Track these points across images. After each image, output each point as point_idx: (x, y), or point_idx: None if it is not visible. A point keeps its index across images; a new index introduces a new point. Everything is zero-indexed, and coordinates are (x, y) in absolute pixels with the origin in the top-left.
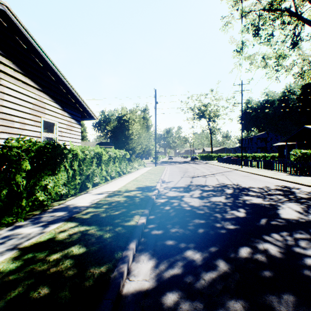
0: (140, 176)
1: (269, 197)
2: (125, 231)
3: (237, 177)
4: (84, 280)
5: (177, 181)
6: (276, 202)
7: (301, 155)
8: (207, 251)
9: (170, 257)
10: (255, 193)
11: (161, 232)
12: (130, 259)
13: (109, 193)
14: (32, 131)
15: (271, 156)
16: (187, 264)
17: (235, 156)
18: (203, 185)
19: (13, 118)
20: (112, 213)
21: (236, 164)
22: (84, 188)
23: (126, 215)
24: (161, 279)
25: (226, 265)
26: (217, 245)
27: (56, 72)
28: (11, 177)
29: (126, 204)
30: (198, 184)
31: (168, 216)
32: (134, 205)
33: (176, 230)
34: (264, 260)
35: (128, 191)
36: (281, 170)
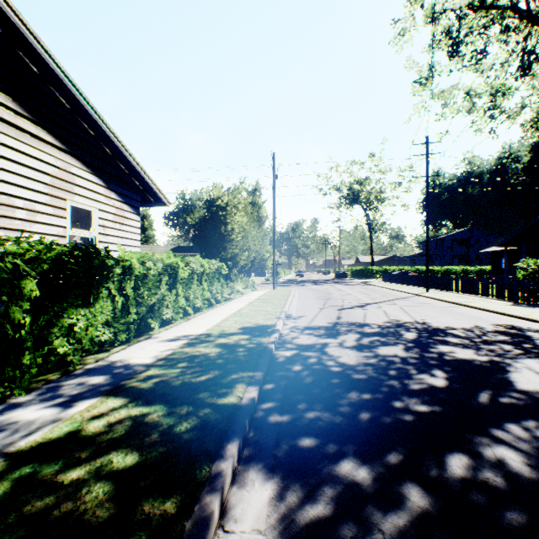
0: (246, 306)
1: (487, 346)
2: (217, 417)
3: (422, 309)
4: (129, 534)
5: (313, 315)
6: (501, 358)
7: (536, 269)
8: (382, 462)
9: (308, 475)
10: (459, 340)
11: (288, 419)
12: (226, 481)
13: (189, 339)
14: (49, 226)
15: (478, 271)
16: (344, 492)
17: (414, 270)
18: (361, 323)
19: (13, 201)
20: (194, 378)
21: (417, 284)
22: (145, 329)
23: (219, 383)
24: (291, 530)
25: (424, 495)
26: (400, 448)
27: (94, 118)
28: (2, 311)
29: (221, 361)
30: (351, 322)
31: (300, 385)
32: (236, 363)
33: (316, 415)
34: (502, 485)
35: (225, 335)
36: (499, 297)
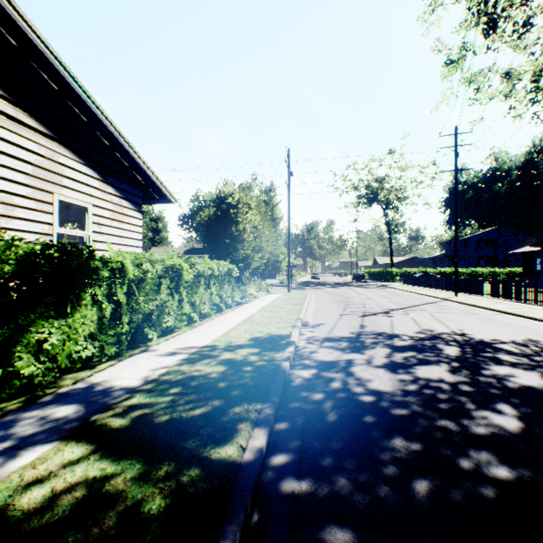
0: (258, 311)
1: None
2: (206, 487)
3: (456, 316)
4: None
5: (333, 323)
6: None
7: None
8: None
9: None
10: (514, 357)
11: (308, 487)
12: None
13: (190, 353)
14: (31, 222)
15: (507, 273)
16: None
17: (437, 272)
18: (389, 334)
19: None
20: (185, 412)
21: (443, 287)
22: (142, 340)
23: (217, 421)
24: None
25: None
26: None
27: (84, 100)
28: None
29: (223, 386)
30: (377, 333)
31: (323, 424)
32: (241, 389)
33: (349, 481)
34: None
35: (231, 348)
36: (541, 302)
